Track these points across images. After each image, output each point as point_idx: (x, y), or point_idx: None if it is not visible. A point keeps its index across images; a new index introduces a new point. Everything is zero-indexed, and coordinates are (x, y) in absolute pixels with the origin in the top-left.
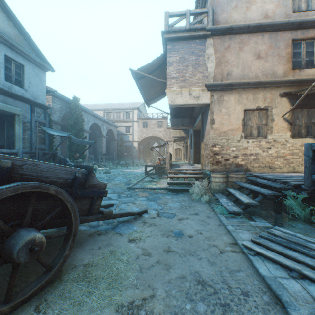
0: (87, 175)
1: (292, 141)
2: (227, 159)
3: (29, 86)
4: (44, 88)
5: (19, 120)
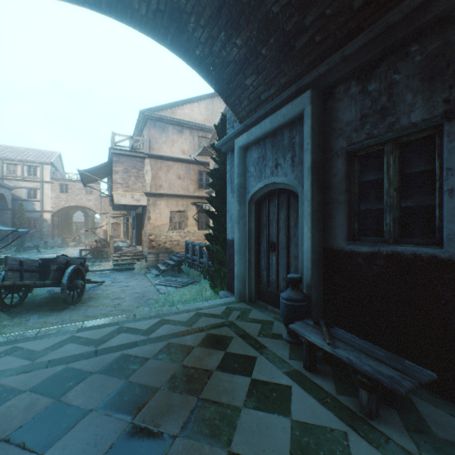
0: (85, 262)
1: (198, 232)
2: (159, 244)
3: None
4: None
5: None
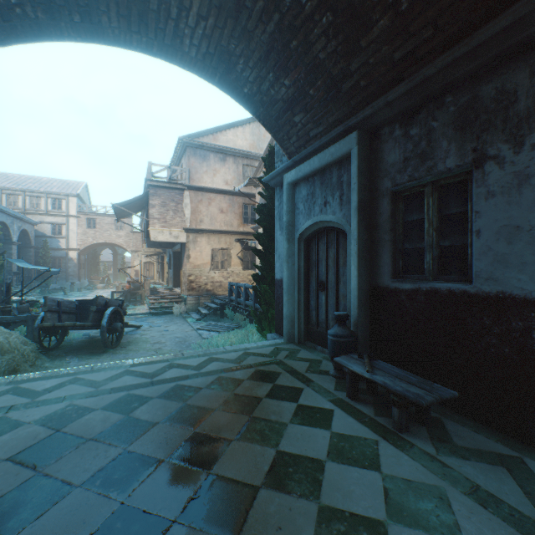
0: (123, 304)
1: (243, 273)
2: (200, 286)
3: None
4: None
5: None
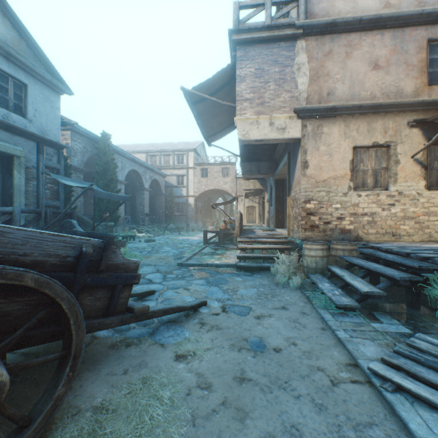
0: (104, 250)
1: (428, 195)
2: (327, 222)
3: (35, 115)
4: (57, 119)
5: (20, 164)
